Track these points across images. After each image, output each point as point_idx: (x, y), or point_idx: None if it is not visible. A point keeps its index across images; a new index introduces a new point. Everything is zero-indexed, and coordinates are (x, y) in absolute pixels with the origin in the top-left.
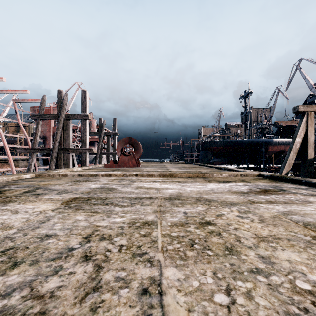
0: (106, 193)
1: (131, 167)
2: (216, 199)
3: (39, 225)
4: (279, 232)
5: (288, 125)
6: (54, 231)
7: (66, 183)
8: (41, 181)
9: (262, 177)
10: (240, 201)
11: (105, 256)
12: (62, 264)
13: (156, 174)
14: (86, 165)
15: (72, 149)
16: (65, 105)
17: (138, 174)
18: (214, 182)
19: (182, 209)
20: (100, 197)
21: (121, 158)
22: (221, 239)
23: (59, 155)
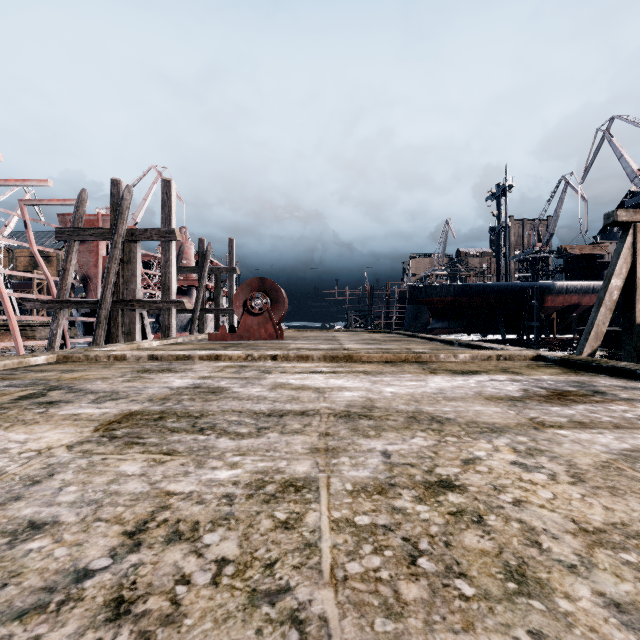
0: (203, 401)
1: (265, 340)
2: (453, 415)
3: (23, 491)
4: (633, 515)
5: (586, 254)
6: (53, 510)
7: (119, 377)
8: (66, 372)
9: (544, 363)
10: (510, 422)
11: (173, 601)
12: (41, 636)
13: (317, 355)
14: (170, 336)
15: (141, 303)
16: (127, 211)
17: (277, 354)
18: (443, 373)
19: (378, 442)
20: (190, 410)
21: (244, 320)
22: (489, 537)
23: (115, 314)
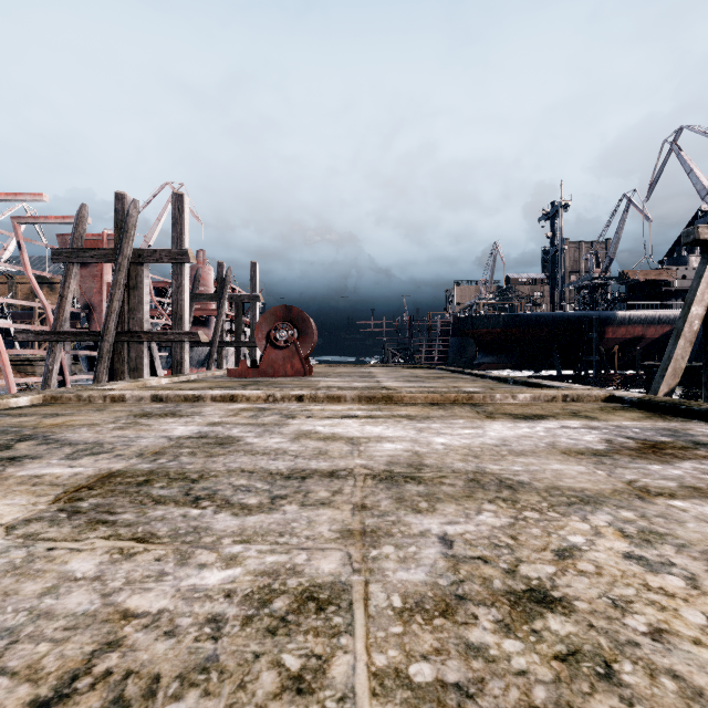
0: (206, 457)
1: (291, 377)
2: (526, 478)
3: None
4: None
5: (651, 280)
6: None
7: (111, 423)
8: (48, 417)
9: (619, 405)
10: (603, 488)
11: None
12: None
13: (350, 396)
14: (182, 372)
15: (149, 334)
16: (133, 229)
17: (303, 395)
18: (502, 418)
19: (433, 521)
20: (186, 470)
21: (267, 354)
22: None
23: (120, 347)
